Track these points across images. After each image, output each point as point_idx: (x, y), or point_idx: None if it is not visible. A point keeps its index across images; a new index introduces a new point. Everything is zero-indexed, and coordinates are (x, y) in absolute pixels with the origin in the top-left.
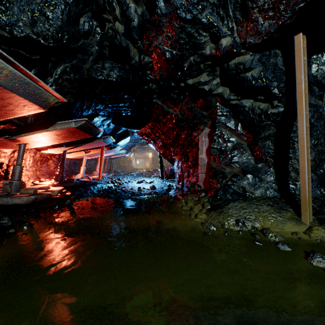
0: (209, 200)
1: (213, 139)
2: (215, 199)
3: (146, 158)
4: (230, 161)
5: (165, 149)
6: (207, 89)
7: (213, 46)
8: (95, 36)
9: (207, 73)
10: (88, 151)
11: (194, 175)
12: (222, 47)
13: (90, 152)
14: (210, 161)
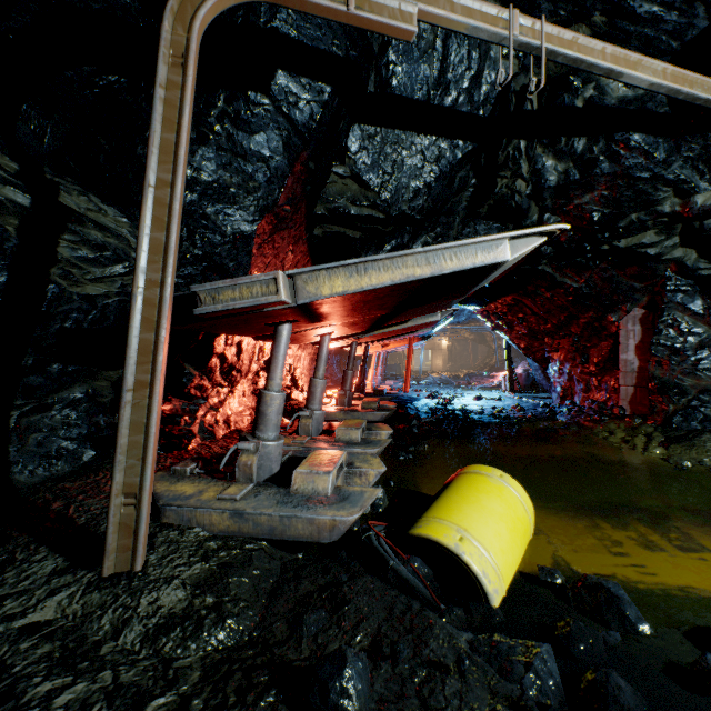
0: (657, 430)
1: (656, 329)
2: (668, 429)
3: (435, 348)
4: (693, 367)
5: (531, 340)
6: (653, 253)
7: (676, 202)
8: (466, 190)
9: (656, 231)
10: (385, 343)
11: (601, 388)
12: (696, 206)
13: (388, 346)
14: (648, 366)
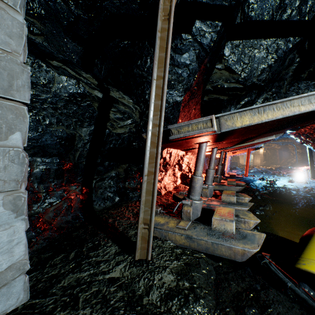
0: None
1: None
2: None
3: (256, 154)
4: None
5: None
6: None
7: None
8: (292, 65)
9: None
10: (234, 151)
11: None
12: None
13: (235, 153)
14: None
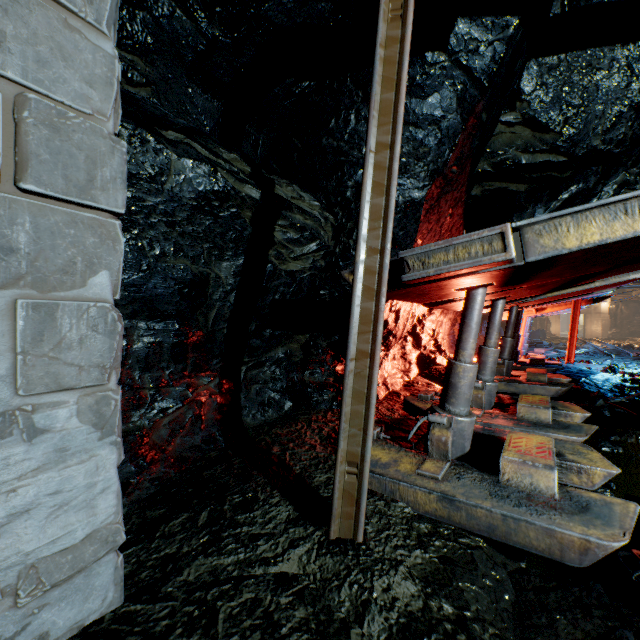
0: None
1: None
2: None
3: (590, 312)
4: None
5: None
6: None
7: None
8: None
9: None
10: (540, 307)
11: None
12: None
13: (544, 310)
14: None
